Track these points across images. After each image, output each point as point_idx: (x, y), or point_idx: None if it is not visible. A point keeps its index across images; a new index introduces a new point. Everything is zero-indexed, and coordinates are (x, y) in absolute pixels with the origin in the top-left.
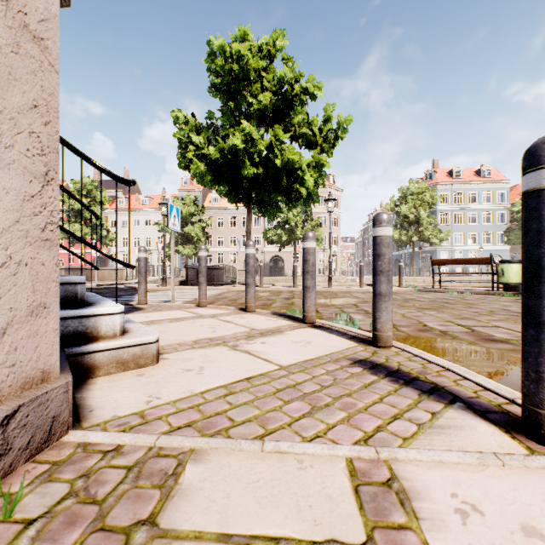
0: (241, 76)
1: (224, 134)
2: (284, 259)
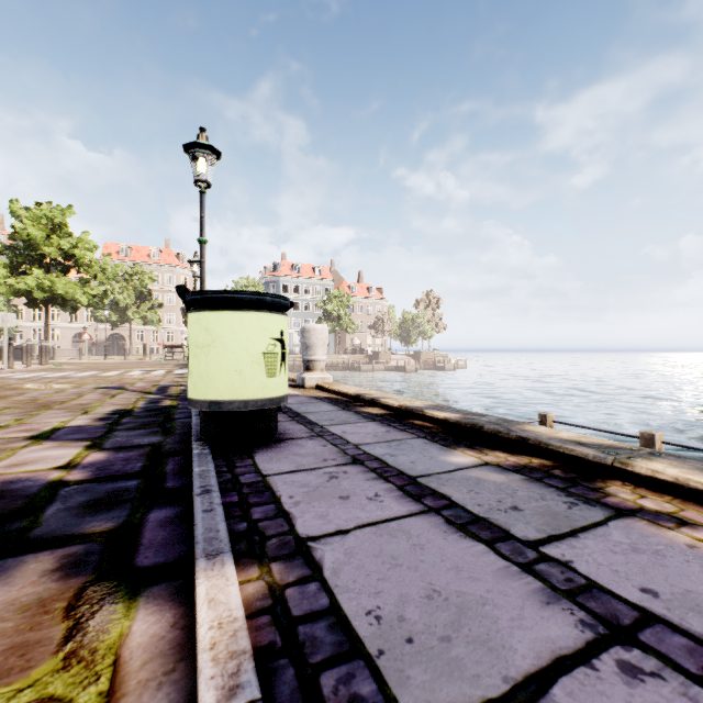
0: (35, 239)
1: (23, 271)
2: (126, 337)
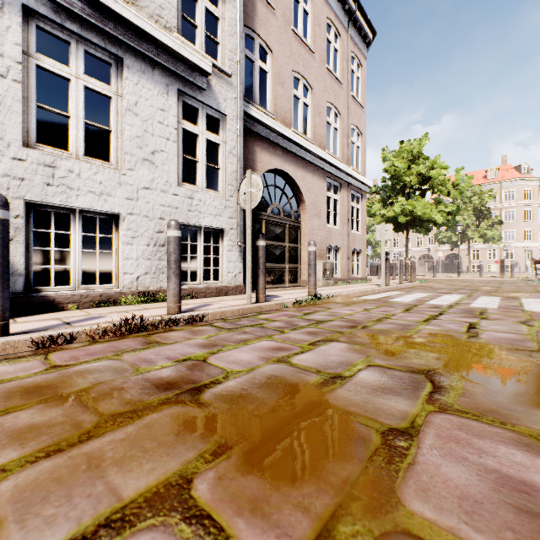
0: (399, 172)
1: (390, 201)
2: (461, 256)
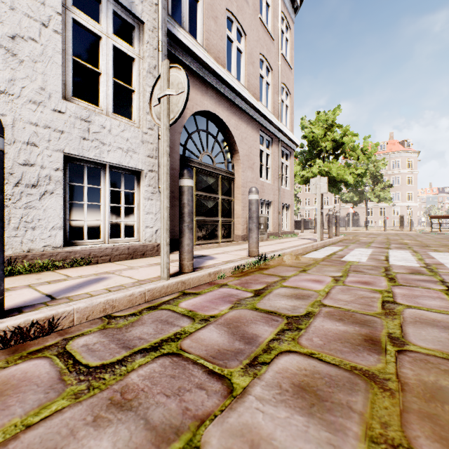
0: (316, 138)
1: (309, 164)
2: (359, 213)
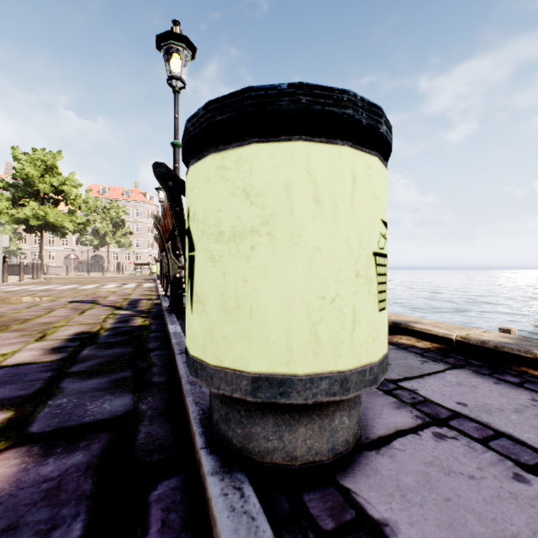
0: (32, 177)
1: (21, 203)
2: (105, 257)
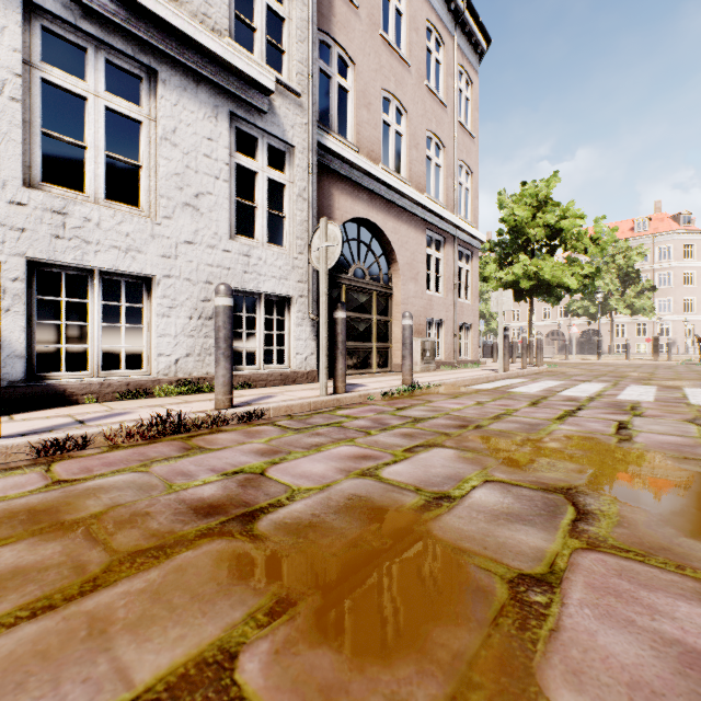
0: (520, 222)
1: (509, 261)
2: (602, 333)
